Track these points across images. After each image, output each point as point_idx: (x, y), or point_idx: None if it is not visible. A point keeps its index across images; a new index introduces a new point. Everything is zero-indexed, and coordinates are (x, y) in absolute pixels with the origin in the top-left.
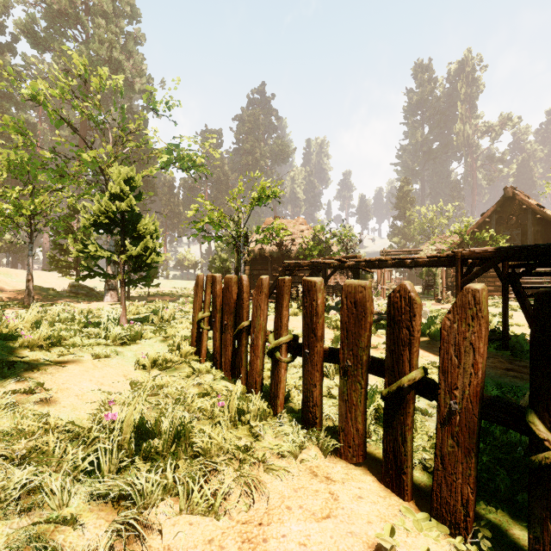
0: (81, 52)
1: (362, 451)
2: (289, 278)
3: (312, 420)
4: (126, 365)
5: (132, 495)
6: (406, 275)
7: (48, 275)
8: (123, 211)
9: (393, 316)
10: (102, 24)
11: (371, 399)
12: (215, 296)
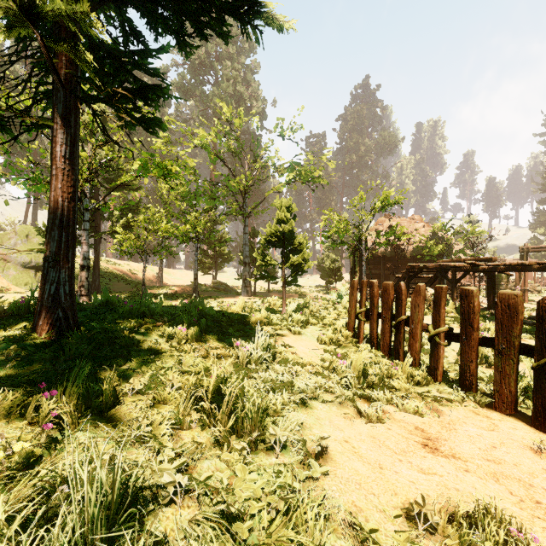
0: (213, 92)
1: (514, 406)
2: (446, 286)
3: (468, 386)
4: (312, 341)
5: (370, 399)
6: None
7: (192, 273)
8: (284, 231)
9: (542, 315)
10: (229, 65)
11: (518, 381)
12: (373, 296)
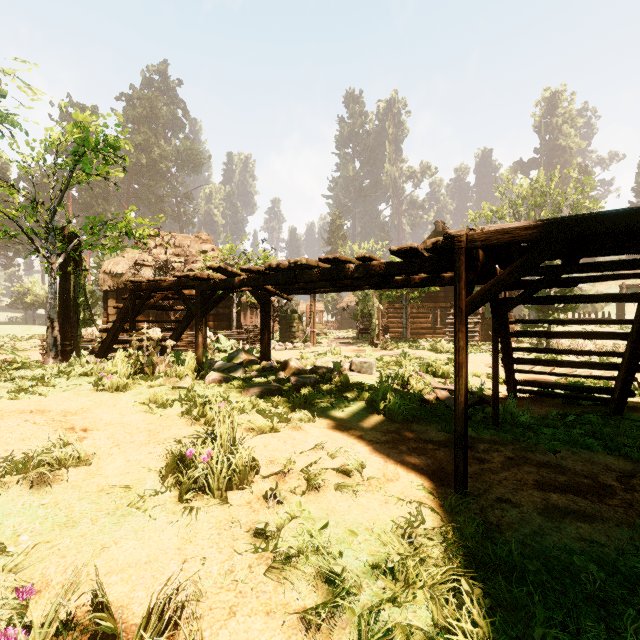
0: None
1: None
2: None
3: None
4: None
5: None
6: (339, 318)
7: None
8: None
9: None
10: None
11: None
12: None
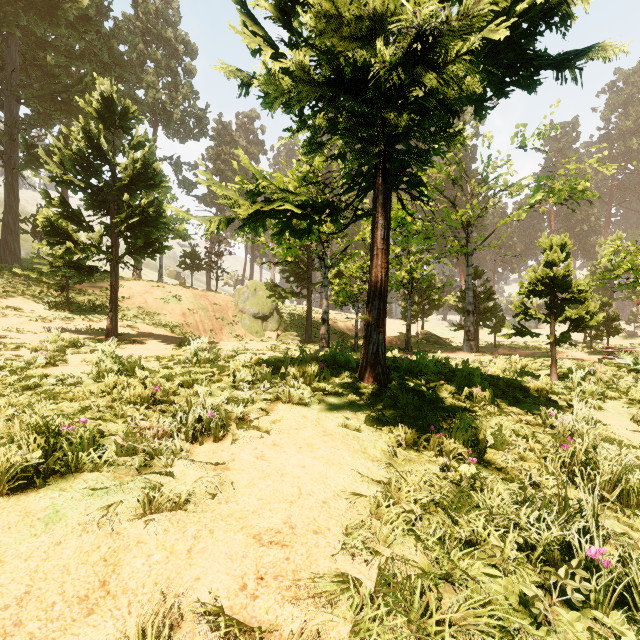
0: None
1: None
2: None
3: None
4: (623, 420)
5: None
6: None
7: (391, 322)
8: (554, 276)
9: None
10: None
11: None
12: None
